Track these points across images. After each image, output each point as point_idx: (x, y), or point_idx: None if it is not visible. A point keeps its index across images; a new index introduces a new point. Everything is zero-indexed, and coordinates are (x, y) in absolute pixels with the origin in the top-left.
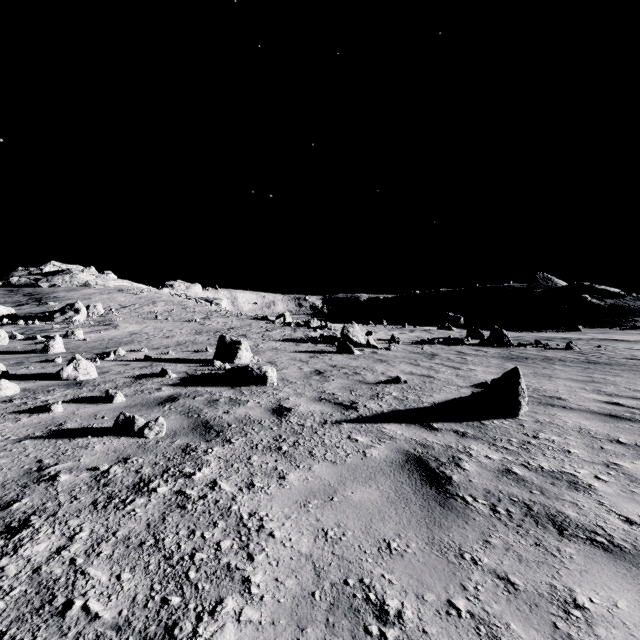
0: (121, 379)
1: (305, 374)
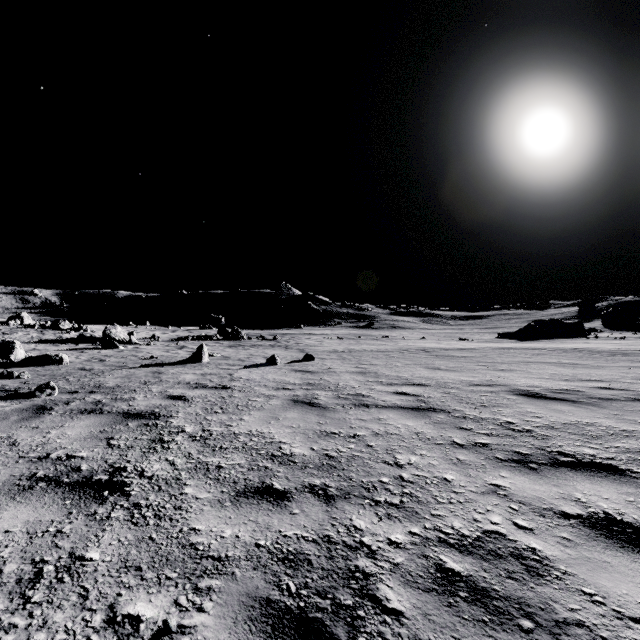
0: None
1: (85, 360)
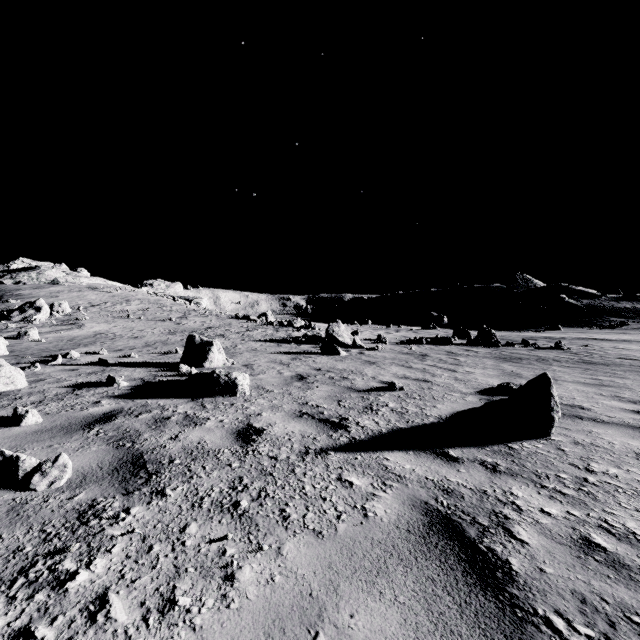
0: (55, 389)
1: (285, 380)
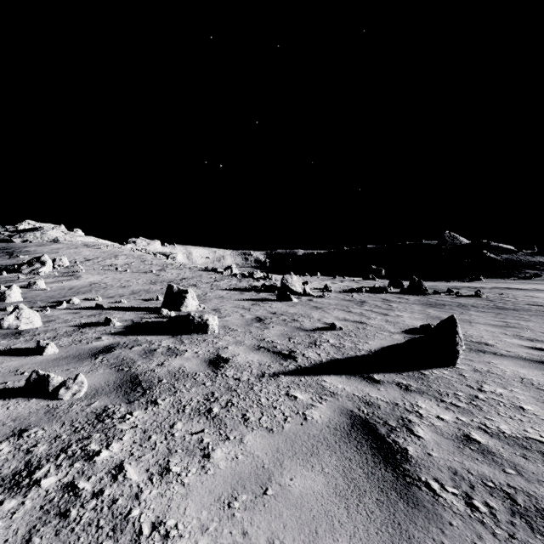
0: (64, 328)
1: (246, 321)
